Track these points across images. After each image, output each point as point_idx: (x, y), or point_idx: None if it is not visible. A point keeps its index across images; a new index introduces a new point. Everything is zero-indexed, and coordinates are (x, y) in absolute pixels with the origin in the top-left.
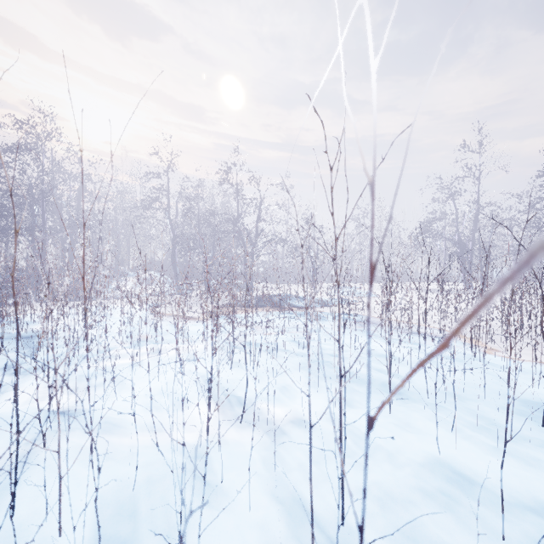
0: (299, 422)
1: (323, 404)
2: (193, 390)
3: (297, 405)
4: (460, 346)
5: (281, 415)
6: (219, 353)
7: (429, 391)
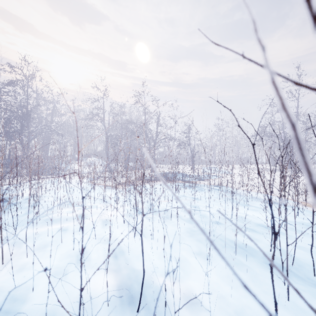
0: (197, 312)
1: (216, 282)
2: (99, 262)
3: (191, 283)
4: (310, 214)
5: (178, 298)
6: (127, 219)
7: (312, 268)
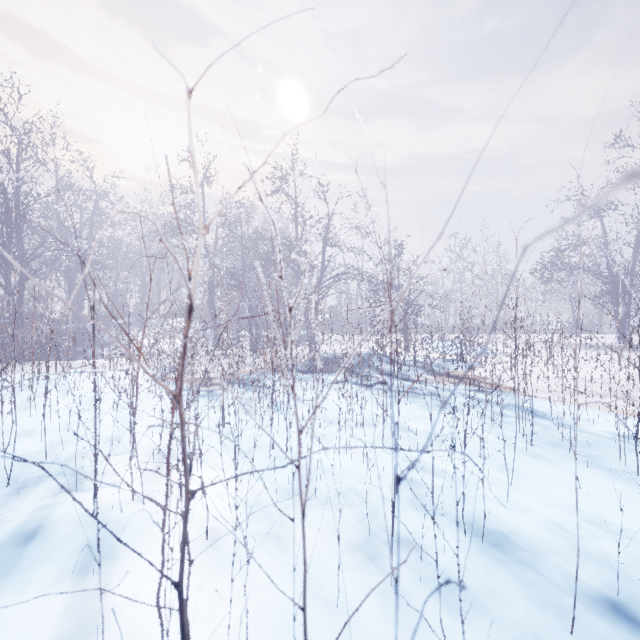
0: None
1: None
2: None
3: None
4: None
5: None
6: (193, 597)
7: None
